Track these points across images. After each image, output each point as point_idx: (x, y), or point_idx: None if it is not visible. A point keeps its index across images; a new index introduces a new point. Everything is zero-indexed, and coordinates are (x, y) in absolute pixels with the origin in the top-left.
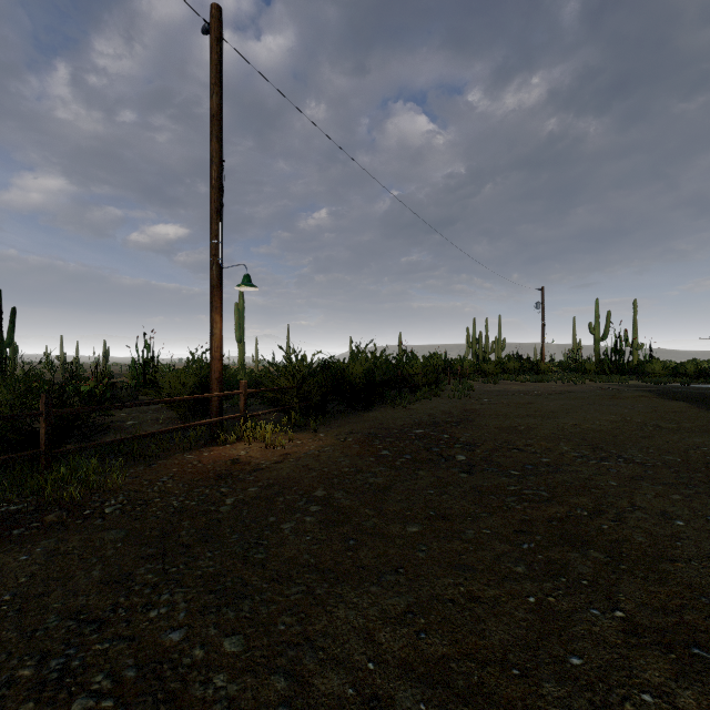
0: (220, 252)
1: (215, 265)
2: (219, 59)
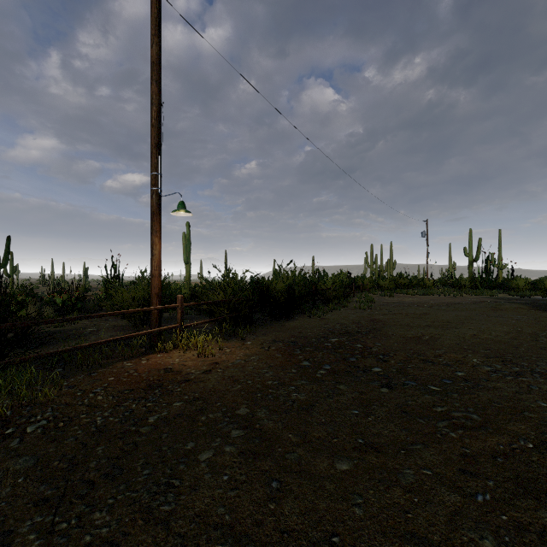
0: (159, 182)
1: (155, 194)
2: (158, 13)
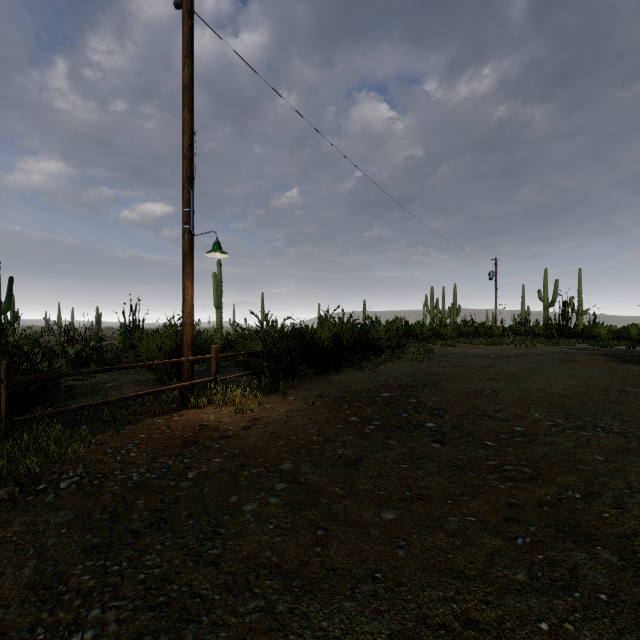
0: (191, 220)
1: (187, 233)
2: (190, 31)
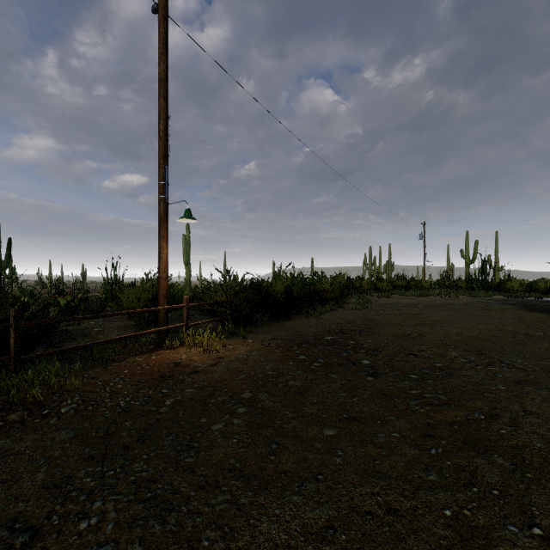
0: (166, 191)
1: (162, 202)
2: (165, 33)
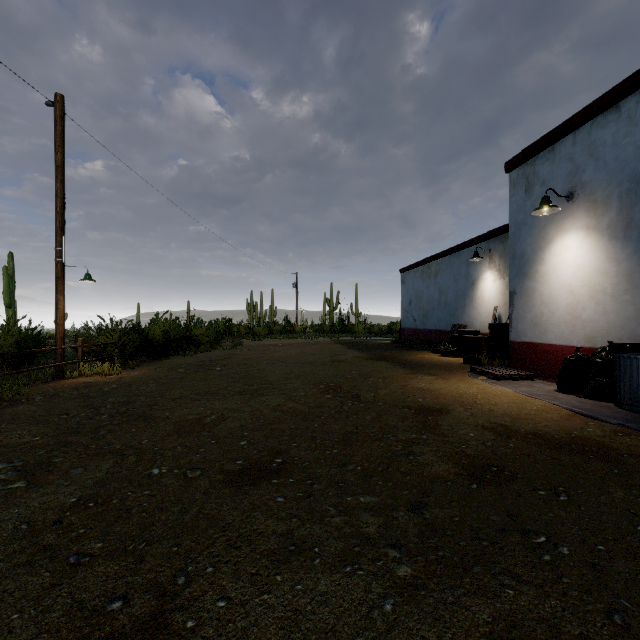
0: (63, 255)
1: (60, 264)
2: (62, 130)
